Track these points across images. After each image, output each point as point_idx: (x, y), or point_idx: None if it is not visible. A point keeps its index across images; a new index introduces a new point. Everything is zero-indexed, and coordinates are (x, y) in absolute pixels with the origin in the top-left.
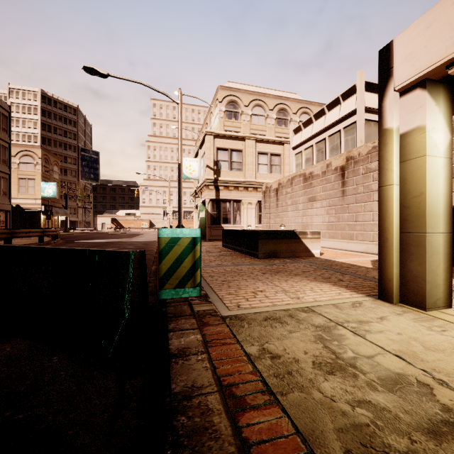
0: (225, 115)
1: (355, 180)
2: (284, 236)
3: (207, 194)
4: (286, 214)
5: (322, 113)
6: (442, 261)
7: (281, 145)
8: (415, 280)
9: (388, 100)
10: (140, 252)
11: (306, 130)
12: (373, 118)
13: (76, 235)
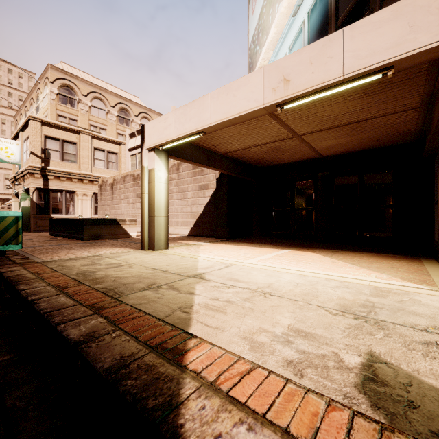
0: (57, 98)
1: None
2: (107, 223)
3: (32, 183)
4: (120, 206)
5: None
6: (163, 229)
7: (118, 145)
8: (152, 238)
9: (144, 152)
10: None
11: (139, 137)
12: None
13: None
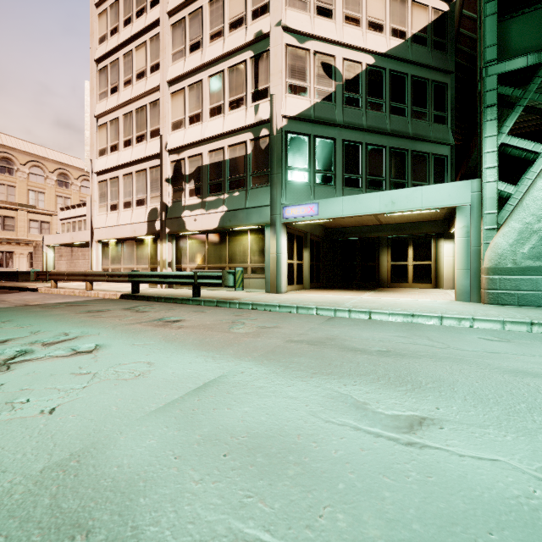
0: None
1: (75, 250)
2: None
3: None
4: None
5: (75, 207)
6: None
7: (51, 216)
8: None
9: (44, 246)
10: None
11: (67, 212)
12: None
13: None
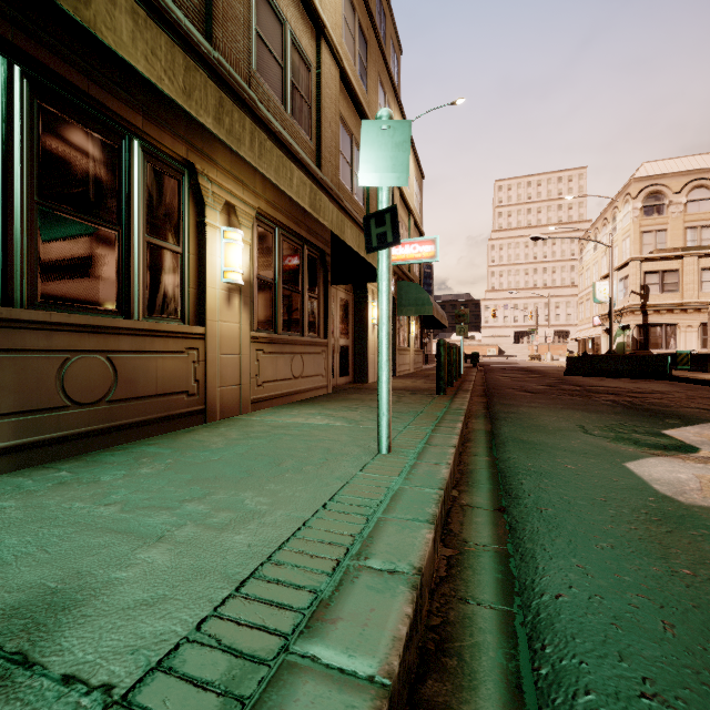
0: (641, 213)
1: None
2: None
3: (632, 320)
4: None
5: None
6: None
7: None
8: None
9: None
10: (670, 356)
11: None
12: None
13: None
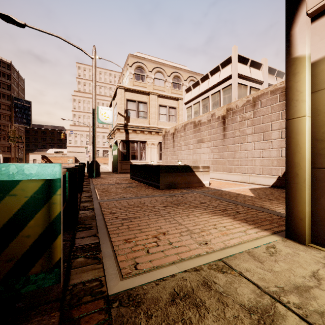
0: (134, 77)
1: (233, 126)
2: (181, 170)
3: (118, 136)
4: (180, 152)
5: (206, 78)
6: None
7: (177, 101)
8: None
9: (298, 26)
10: None
11: (195, 90)
12: (243, 82)
13: None
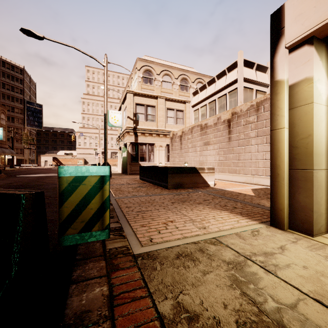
0: (142, 80)
1: (238, 129)
2: (188, 171)
3: (128, 139)
4: (187, 154)
5: (213, 81)
6: (324, 193)
7: (184, 104)
8: (303, 210)
9: (279, 56)
10: (36, 193)
11: (202, 93)
12: (249, 86)
13: (21, 171)
